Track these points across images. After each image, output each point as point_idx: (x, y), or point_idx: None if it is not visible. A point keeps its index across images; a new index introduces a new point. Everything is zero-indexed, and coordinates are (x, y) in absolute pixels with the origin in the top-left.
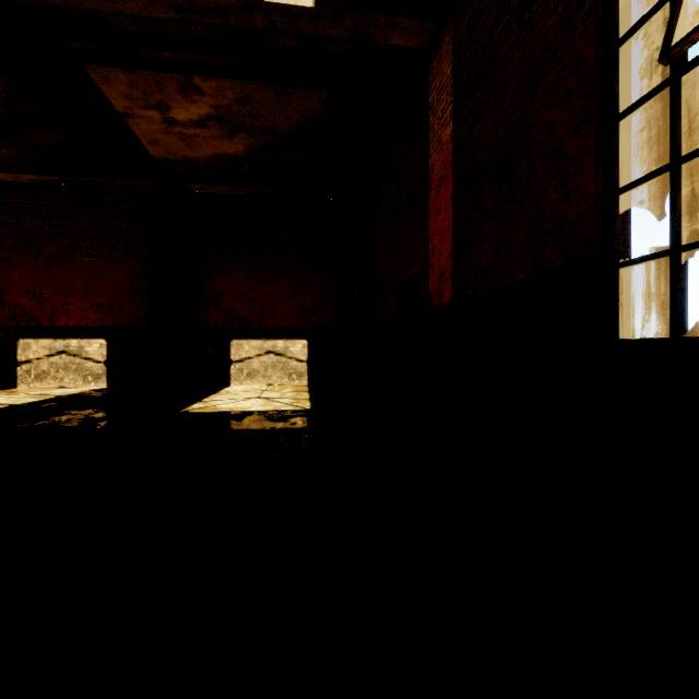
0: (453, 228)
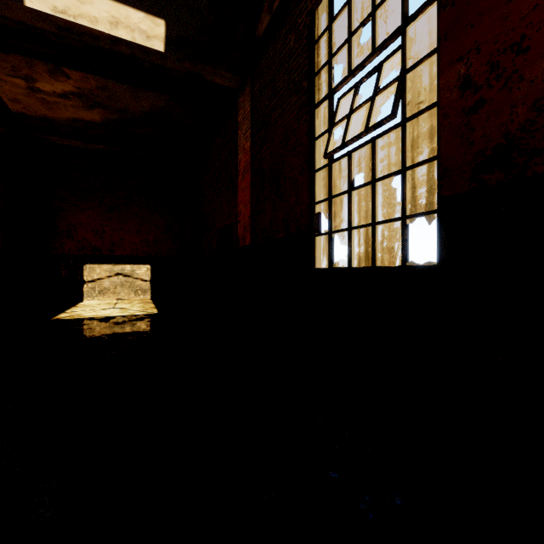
0: (251, 202)
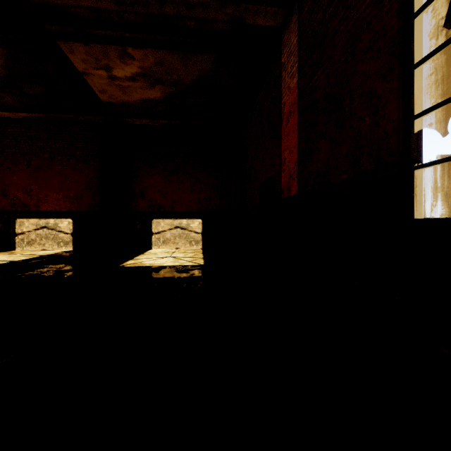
0: (298, 145)
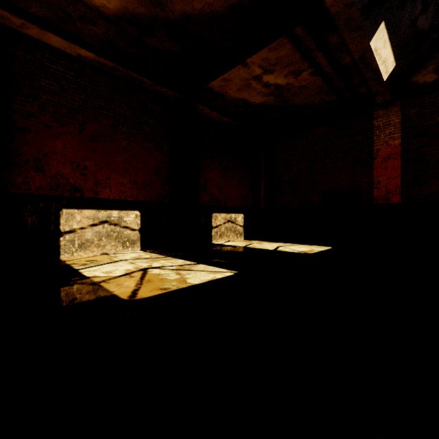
0: (402, 177)
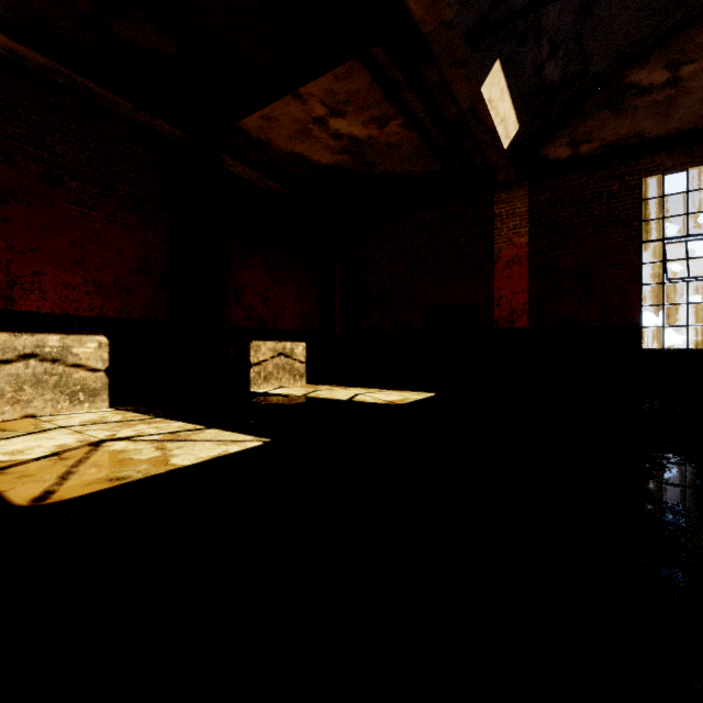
0: (530, 291)
